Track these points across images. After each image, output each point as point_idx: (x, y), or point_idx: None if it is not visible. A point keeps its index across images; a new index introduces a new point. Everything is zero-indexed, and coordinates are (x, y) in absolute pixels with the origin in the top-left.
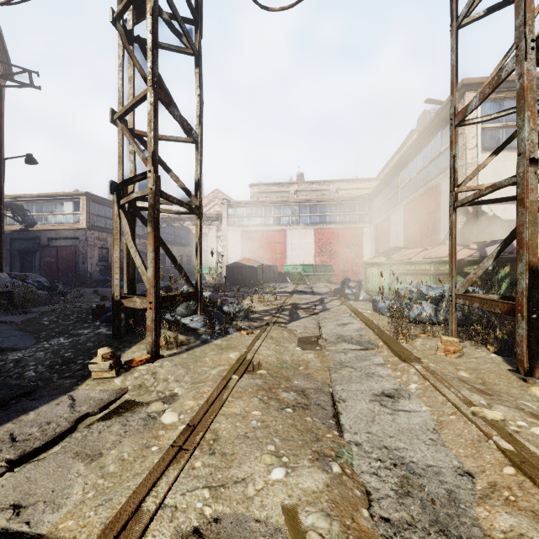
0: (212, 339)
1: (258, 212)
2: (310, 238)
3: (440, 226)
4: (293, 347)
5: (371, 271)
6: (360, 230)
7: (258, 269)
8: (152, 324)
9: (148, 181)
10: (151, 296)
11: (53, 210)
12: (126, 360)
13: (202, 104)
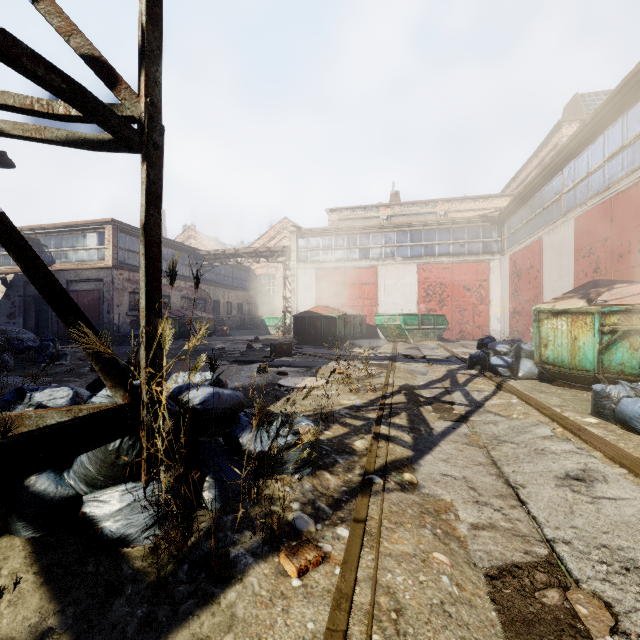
0: None
1: (339, 243)
2: (411, 277)
3: None
4: None
5: (553, 326)
6: (485, 264)
7: (338, 321)
8: None
9: None
10: None
11: (74, 245)
12: None
13: None
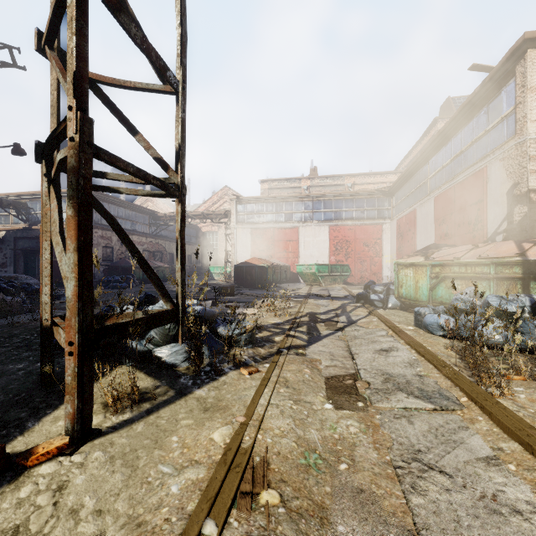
0: (194, 387)
1: (269, 208)
2: (324, 236)
3: (487, 218)
4: (320, 402)
5: (405, 274)
6: (379, 226)
7: (268, 270)
8: (73, 382)
9: (68, 126)
10: (71, 330)
11: None
12: (33, 440)
13: (185, 38)
